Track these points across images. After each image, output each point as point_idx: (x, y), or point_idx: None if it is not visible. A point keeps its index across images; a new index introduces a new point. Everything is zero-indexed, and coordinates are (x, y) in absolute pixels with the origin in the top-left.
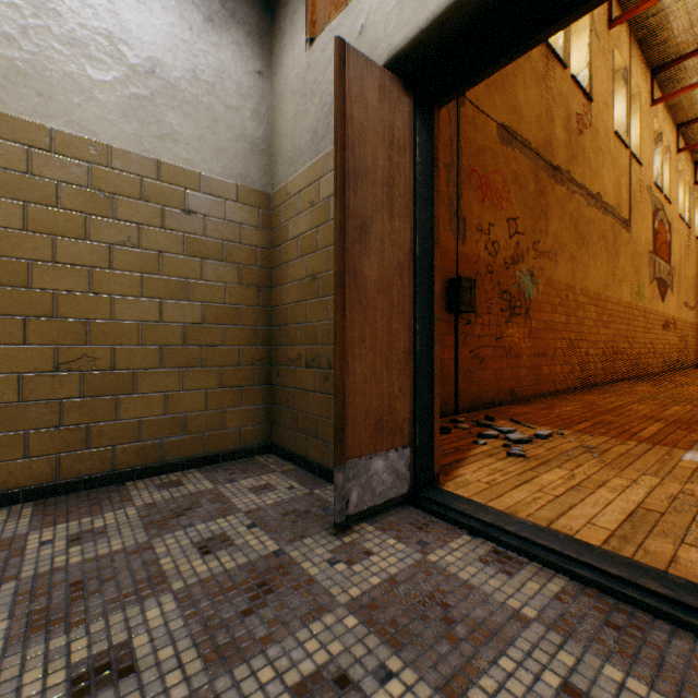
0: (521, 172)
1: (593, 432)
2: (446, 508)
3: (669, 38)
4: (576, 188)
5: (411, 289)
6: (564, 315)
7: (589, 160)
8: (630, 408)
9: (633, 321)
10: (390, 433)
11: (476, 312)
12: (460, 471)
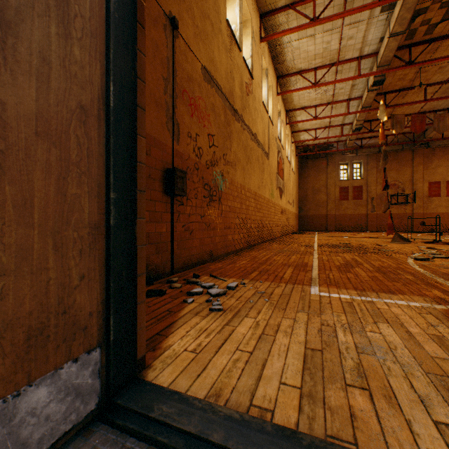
0: (217, 105)
1: (261, 279)
2: (145, 418)
3: (284, 62)
4: (246, 127)
5: (103, 147)
6: (240, 203)
7: (252, 113)
8: (274, 259)
9: (270, 209)
10: (65, 340)
11: (187, 196)
12: (170, 340)
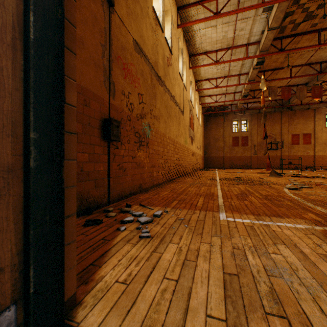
0: (145, 72)
1: (180, 207)
2: None
3: (195, 44)
4: (167, 90)
5: (20, 80)
6: (162, 148)
7: (171, 80)
8: (189, 190)
9: (184, 152)
10: None
11: (121, 142)
12: (103, 271)
